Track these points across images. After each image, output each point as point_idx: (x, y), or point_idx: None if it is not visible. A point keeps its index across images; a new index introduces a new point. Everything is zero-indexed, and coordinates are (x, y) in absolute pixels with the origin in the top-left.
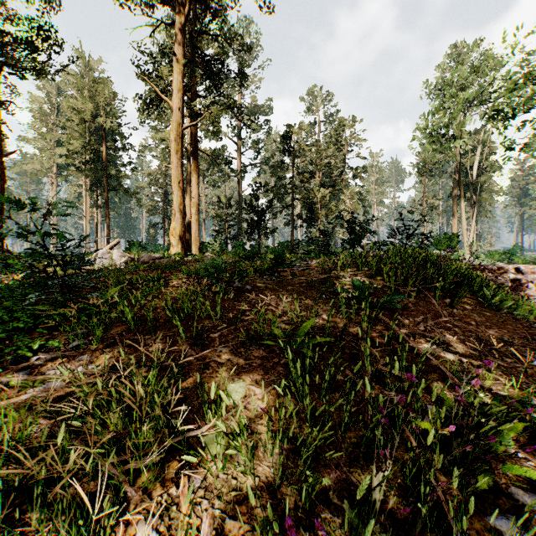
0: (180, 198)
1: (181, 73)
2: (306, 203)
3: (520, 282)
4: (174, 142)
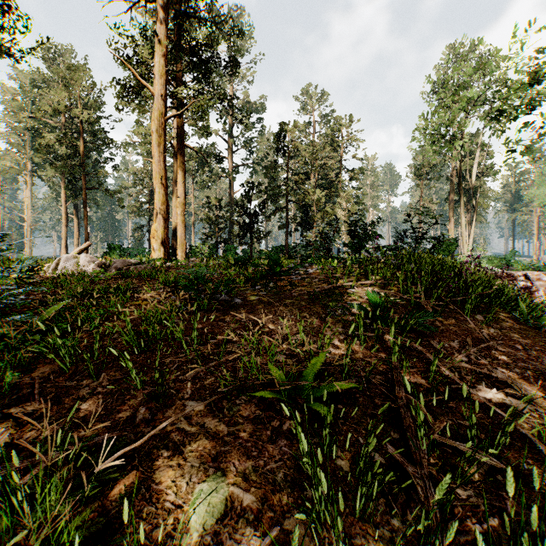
0: (162, 197)
1: (163, 56)
2: (301, 206)
3: (530, 290)
4: (156, 133)
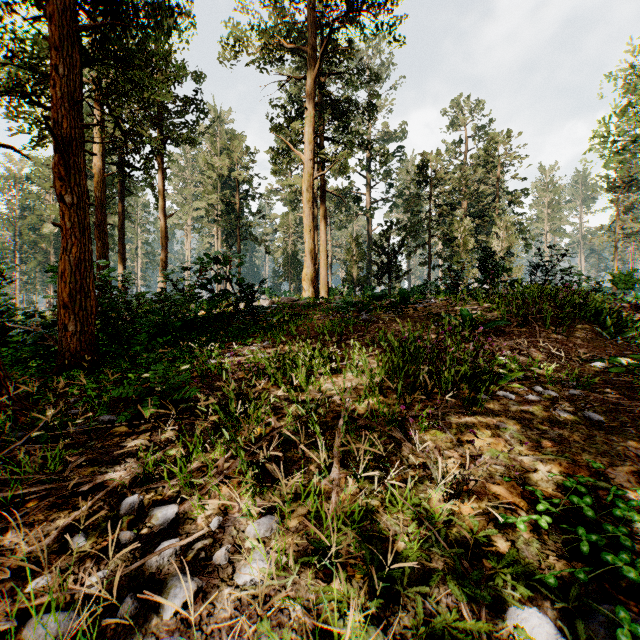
0: (311, 245)
1: (312, 126)
2: (445, 240)
3: None
4: (306, 193)
